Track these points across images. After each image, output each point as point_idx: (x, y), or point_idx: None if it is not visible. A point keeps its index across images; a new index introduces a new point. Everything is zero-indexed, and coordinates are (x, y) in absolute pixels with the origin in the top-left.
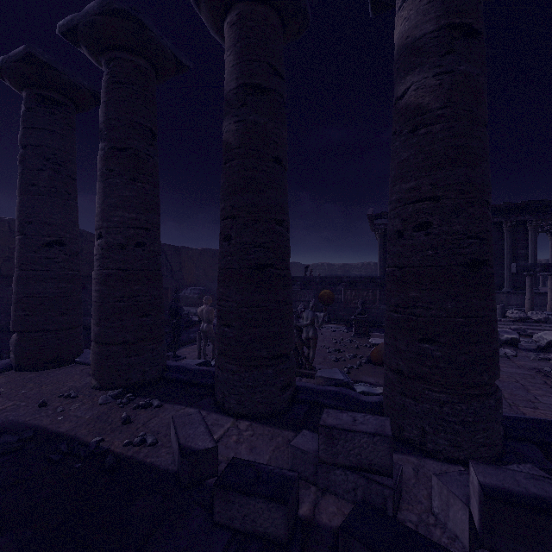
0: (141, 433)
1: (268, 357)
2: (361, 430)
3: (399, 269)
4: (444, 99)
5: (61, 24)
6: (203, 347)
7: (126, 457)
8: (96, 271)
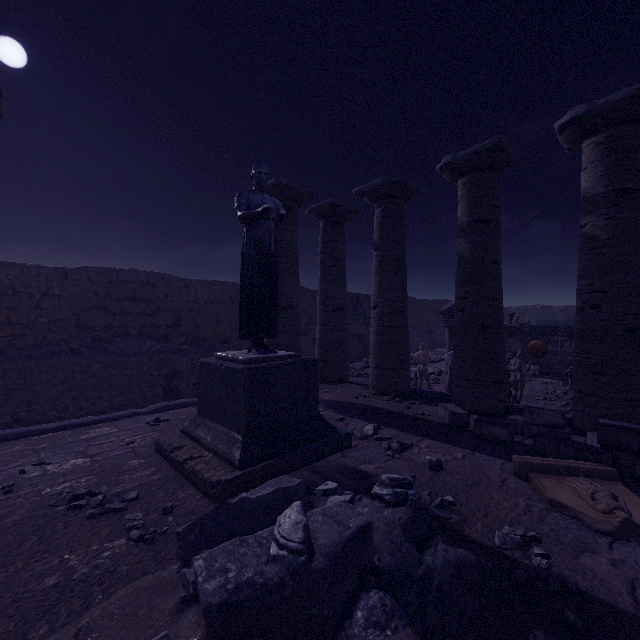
0: (420, 411)
1: (490, 381)
2: (547, 408)
3: (581, 331)
4: (610, 234)
5: (357, 190)
6: (420, 383)
7: (419, 417)
8: (375, 327)
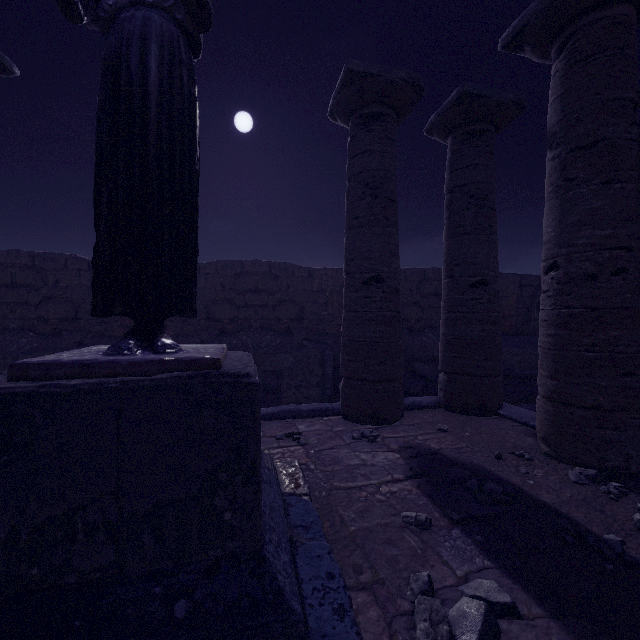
0: None
1: None
2: None
3: None
4: None
5: (505, 36)
6: None
7: None
8: (548, 311)
